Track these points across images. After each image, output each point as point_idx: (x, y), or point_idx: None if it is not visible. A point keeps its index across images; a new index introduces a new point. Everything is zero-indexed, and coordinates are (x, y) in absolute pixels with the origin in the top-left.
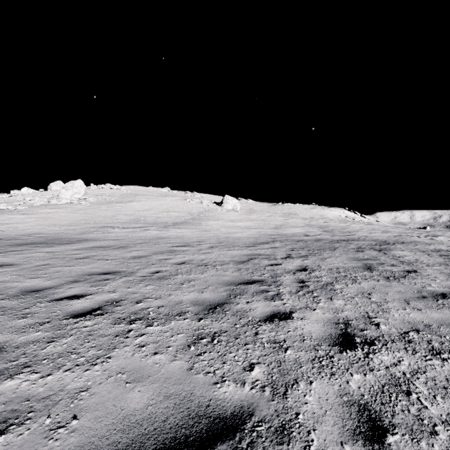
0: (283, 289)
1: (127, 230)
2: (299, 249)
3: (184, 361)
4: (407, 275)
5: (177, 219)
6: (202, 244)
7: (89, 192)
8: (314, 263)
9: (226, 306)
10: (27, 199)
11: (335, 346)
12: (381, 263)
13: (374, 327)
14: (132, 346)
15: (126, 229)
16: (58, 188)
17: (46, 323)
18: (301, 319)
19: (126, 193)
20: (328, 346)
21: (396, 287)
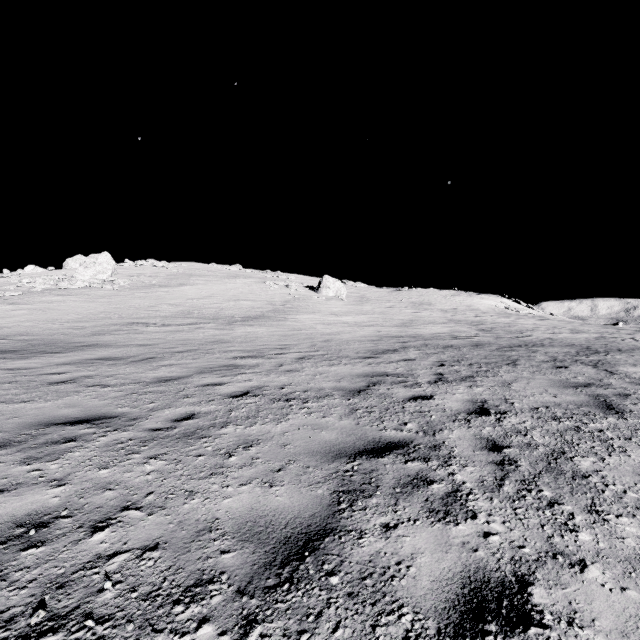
0: (460, 472)
1: (168, 329)
2: (453, 362)
3: None
4: None
5: (250, 311)
6: (285, 353)
7: (121, 271)
8: (495, 394)
9: (331, 549)
10: (25, 281)
11: None
12: (622, 394)
13: None
14: None
15: (166, 327)
16: (77, 265)
17: None
18: (570, 625)
19: (177, 273)
20: None
21: None
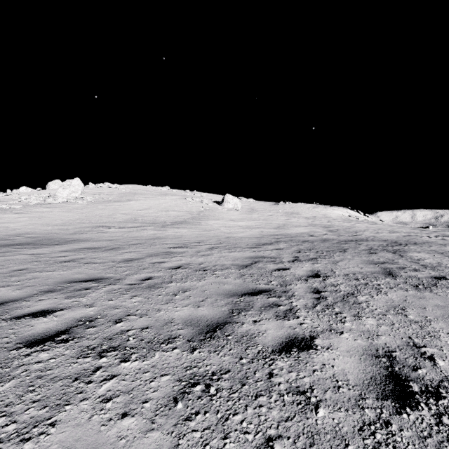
0: (296, 302)
1: (123, 230)
2: (306, 250)
3: (165, 433)
4: (437, 282)
5: (176, 218)
6: (201, 245)
7: (87, 191)
8: (326, 267)
9: (228, 328)
10: (23, 198)
11: (386, 399)
12: (401, 267)
13: (429, 363)
14: (93, 399)
15: (122, 229)
16: (56, 187)
17: None
18: (327, 349)
19: (125, 192)
20: (377, 401)
21: (431, 299)
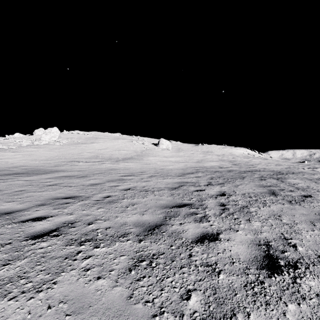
0: (208, 211)
1: (89, 164)
2: (217, 178)
3: (124, 287)
4: (305, 199)
5: (126, 155)
6: (143, 174)
7: (62, 136)
8: (230, 189)
9: (163, 228)
10: (17, 141)
11: (262, 269)
12: (281, 189)
13: (292, 248)
14: (78, 269)
15: (88, 163)
16: (40, 133)
17: (7, 245)
18: (227, 240)
19: (89, 137)
20: (257, 270)
21: (299, 209)
